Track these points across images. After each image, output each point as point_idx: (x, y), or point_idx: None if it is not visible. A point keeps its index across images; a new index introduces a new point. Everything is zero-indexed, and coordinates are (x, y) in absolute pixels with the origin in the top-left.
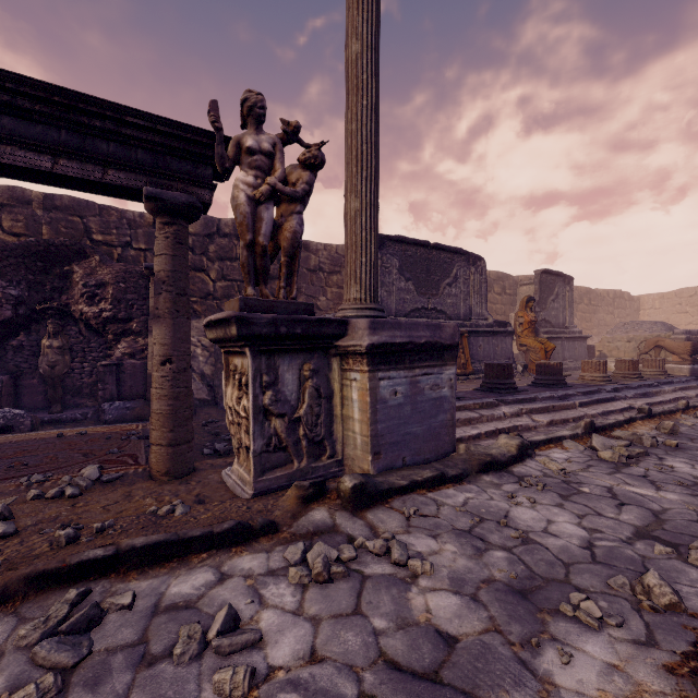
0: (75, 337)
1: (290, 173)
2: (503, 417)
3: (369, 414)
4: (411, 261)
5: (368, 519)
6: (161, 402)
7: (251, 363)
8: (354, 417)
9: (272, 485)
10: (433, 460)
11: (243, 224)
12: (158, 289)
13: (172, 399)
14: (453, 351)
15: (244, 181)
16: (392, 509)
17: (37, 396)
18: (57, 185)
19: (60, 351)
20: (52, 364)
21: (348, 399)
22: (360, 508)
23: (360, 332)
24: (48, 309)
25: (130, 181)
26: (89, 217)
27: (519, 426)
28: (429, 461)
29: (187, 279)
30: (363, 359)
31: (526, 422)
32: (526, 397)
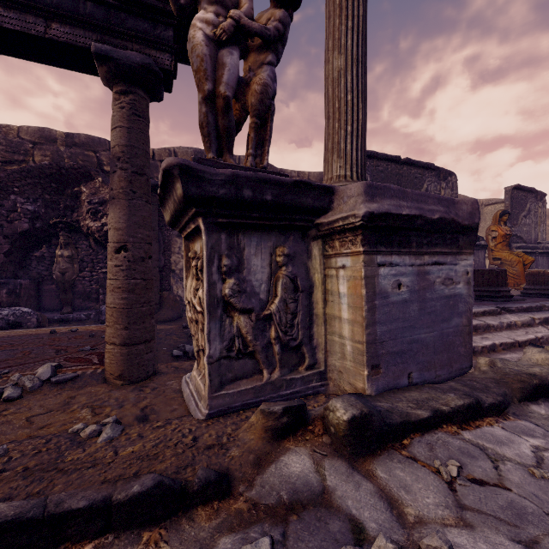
0: (86, 250)
1: (260, 17)
2: (513, 326)
3: (364, 312)
4: (382, 176)
5: (379, 480)
6: (115, 295)
7: (205, 240)
8: (342, 316)
9: (233, 403)
10: (445, 378)
11: (200, 69)
12: (112, 167)
13: (127, 292)
14: (470, 235)
15: (202, 18)
16: (415, 462)
17: (55, 299)
18: (5, 52)
19: (70, 260)
20: (63, 271)
21: (333, 294)
22: (361, 455)
23: (351, 200)
24: (59, 223)
25: (77, 38)
26: (101, 152)
27: (541, 338)
28: (440, 379)
29: (145, 158)
30: (356, 236)
31: (546, 333)
32: (531, 305)
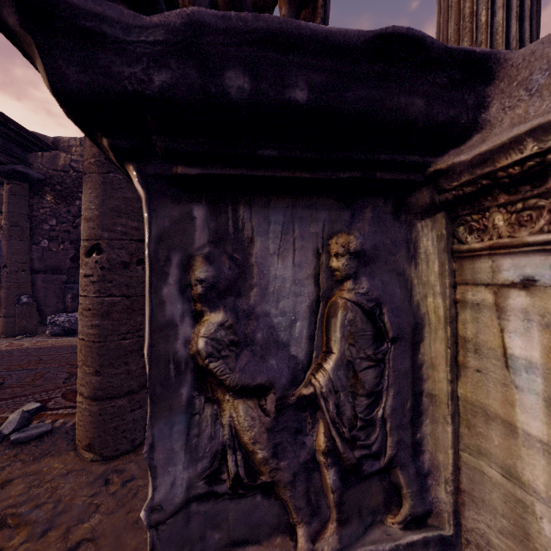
0: None
1: None
2: None
3: None
4: None
5: None
6: (83, 321)
7: (147, 219)
8: (520, 424)
9: None
10: None
11: None
12: None
13: (99, 316)
14: None
15: None
16: None
17: None
18: None
19: None
20: None
21: (481, 352)
22: None
23: None
24: None
25: None
26: None
27: None
28: None
29: None
30: None
31: None
32: None
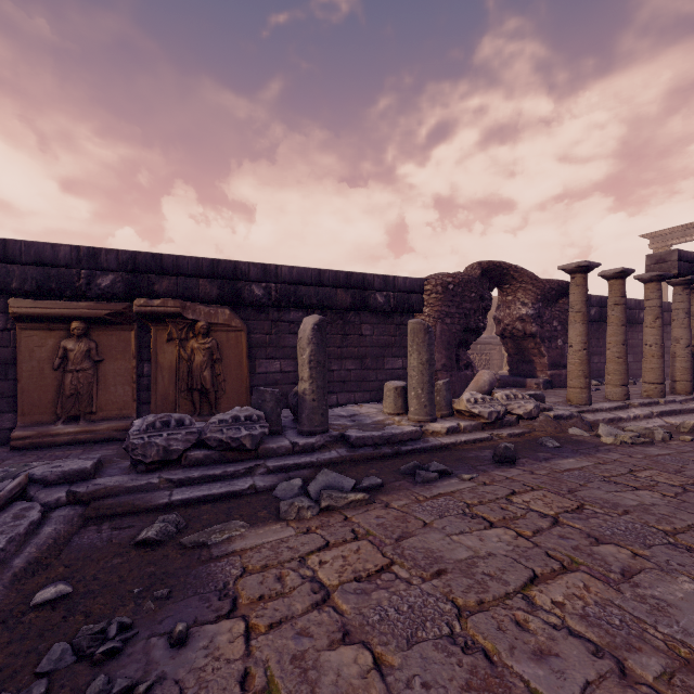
0: None
1: None
2: None
3: None
4: None
5: None
6: None
7: None
8: None
9: None
10: None
11: None
12: None
13: None
14: None
15: None
16: None
17: None
18: None
19: None
20: None
21: None
22: None
23: None
24: None
25: None
26: None
27: None
28: None
29: None
30: None
31: None
32: None
